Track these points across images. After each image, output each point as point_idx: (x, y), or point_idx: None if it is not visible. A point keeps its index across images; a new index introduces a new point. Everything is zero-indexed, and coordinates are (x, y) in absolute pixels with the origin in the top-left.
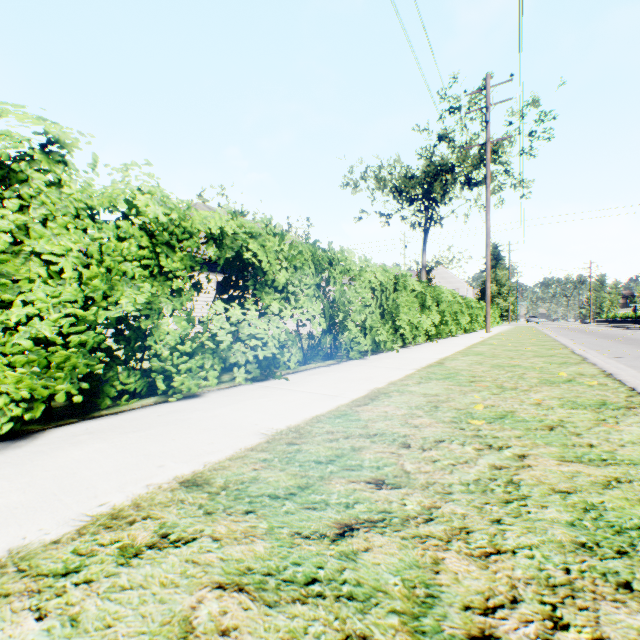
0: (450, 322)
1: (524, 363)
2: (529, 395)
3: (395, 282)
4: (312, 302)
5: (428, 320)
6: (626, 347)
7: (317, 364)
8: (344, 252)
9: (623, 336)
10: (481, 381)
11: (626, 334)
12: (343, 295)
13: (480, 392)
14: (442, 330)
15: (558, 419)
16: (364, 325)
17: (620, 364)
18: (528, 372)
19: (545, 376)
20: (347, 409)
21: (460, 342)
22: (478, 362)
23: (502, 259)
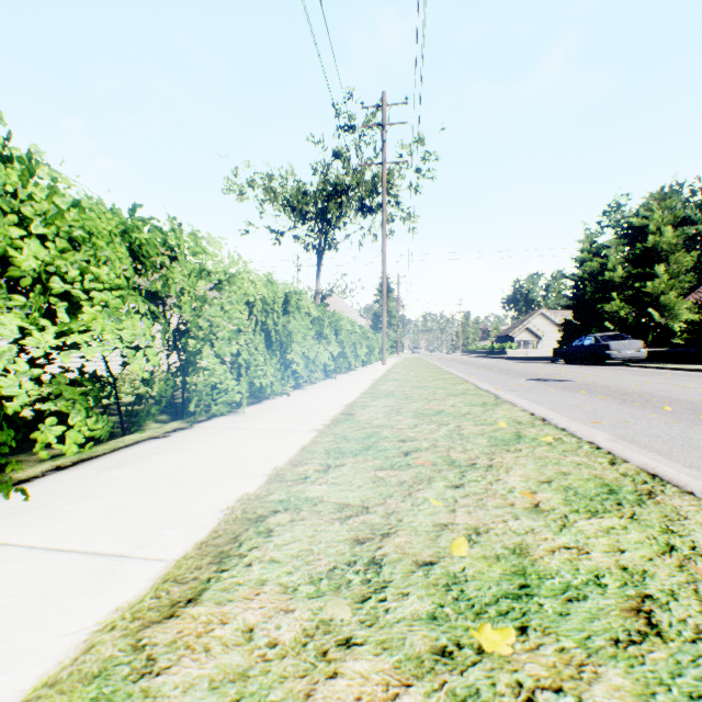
0: (350, 354)
1: (447, 407)
2: (505, 481)
3: (286, 301)
4: (120, 318)
5: (327, 352)
6: (508, 378)
7: (145, 433)
8: (200, 239)
9: (494, 366)
10: (419, 451)
11: (495, 364)
12: (201, 312)
13: (433, 483)
14: (341, 363)
15: (616, 564)
16: (239, 360)
17: (523, 399)
18: (463, 423)
19: (487, 430)
20: (119, 654)
21: (362, 378)
22: (395, 409)
23: (392, 291)
